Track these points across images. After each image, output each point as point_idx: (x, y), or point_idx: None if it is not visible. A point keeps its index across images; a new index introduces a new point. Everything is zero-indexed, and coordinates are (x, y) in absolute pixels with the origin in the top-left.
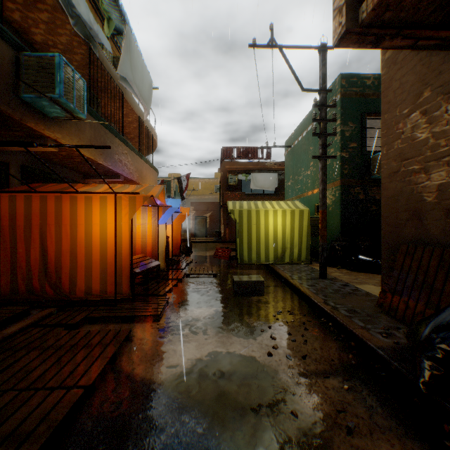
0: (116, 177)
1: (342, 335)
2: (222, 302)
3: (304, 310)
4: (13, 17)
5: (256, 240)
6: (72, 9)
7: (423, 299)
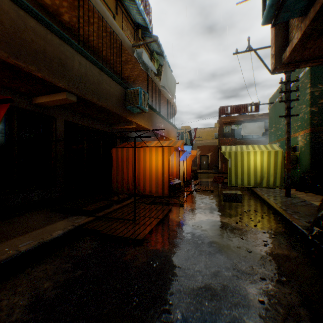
0: (156, 135)
1: (283, 222)
2: (215, 203)
3: (265, 211)
4: (118, 69)
5: (240, 171)
6: (141, 59)
7: None
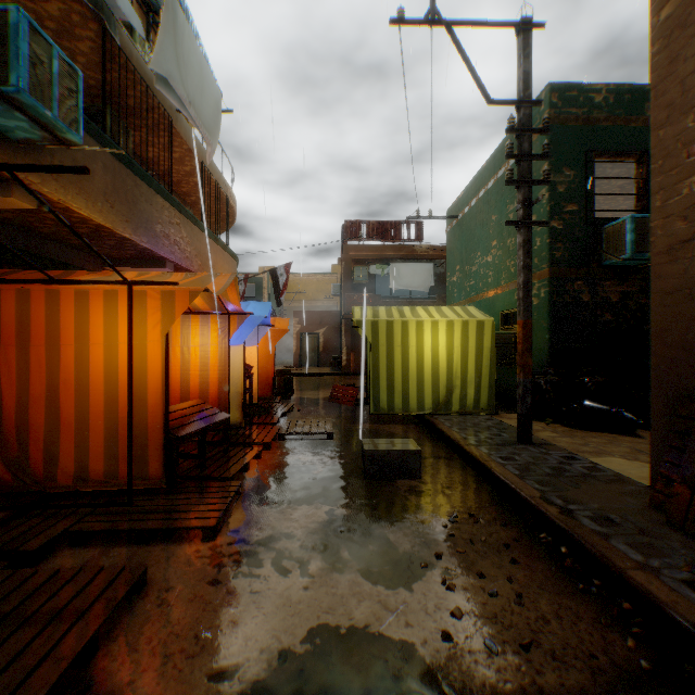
0: (160, 264)
1: (596, 580)
2: (342, 493)
3: (501, 511)
4: None
5: (401, 372)
6: None
7: None
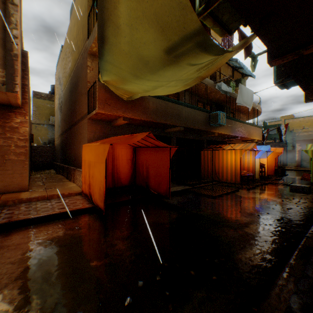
0: (236, 137)
1: None
2: (279, 192)
3: None
4: (205, 97)
5: None
6: (221, 88)
7: None
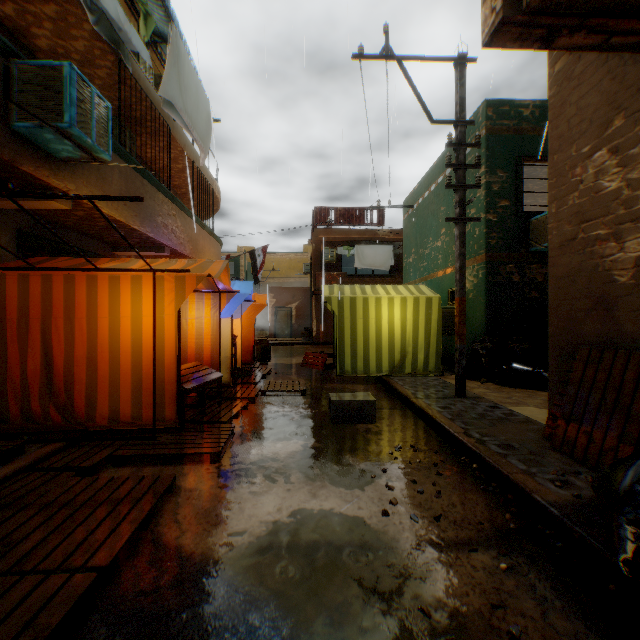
0: (159, 249)
1: (494, 483)
2: (314, 433)
3: (435, 444)
4: (4, 10)
5: (363, 341)
6: None
7: (615, 430)
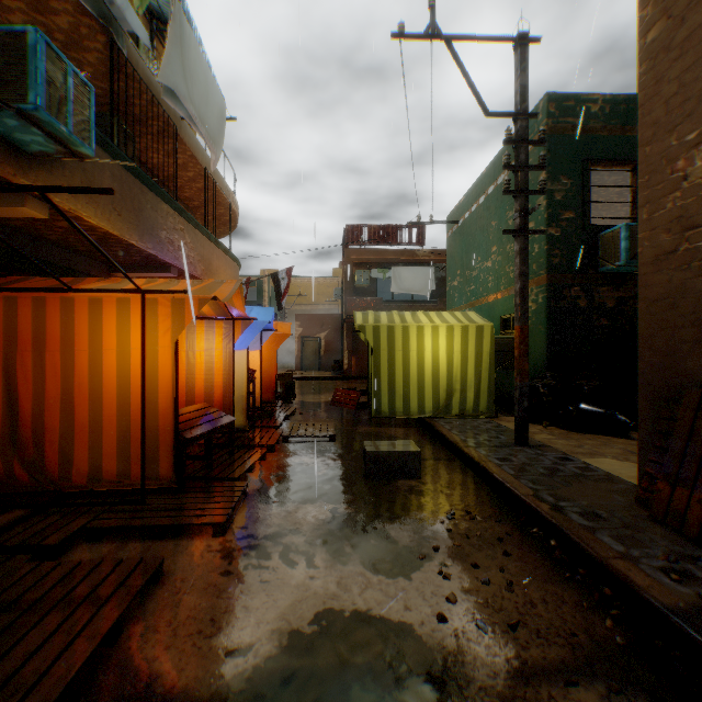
0: (164, 270)
1: (581, 569)
2: (345, 492)
3: (497, 509)
4: None
5: (402, 376)
6: None
7: None
